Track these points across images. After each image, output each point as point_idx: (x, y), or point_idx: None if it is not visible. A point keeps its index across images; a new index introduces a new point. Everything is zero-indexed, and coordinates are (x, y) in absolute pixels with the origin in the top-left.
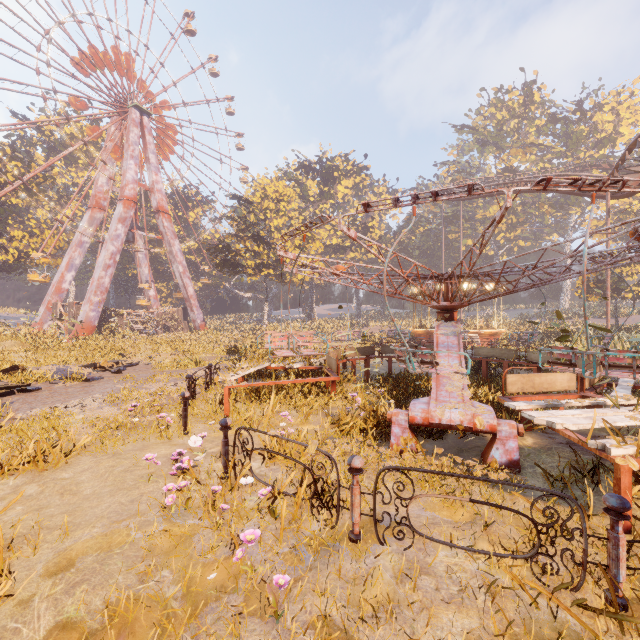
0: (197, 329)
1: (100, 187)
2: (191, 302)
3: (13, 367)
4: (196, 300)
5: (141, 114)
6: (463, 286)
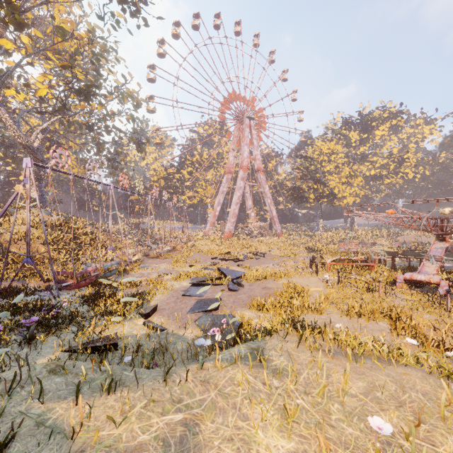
0: (277, 235)
1: (230, 162)
2: (274, 220)
3: (229, 252)
4: (277, 218)
5: (249, 120)
6: None
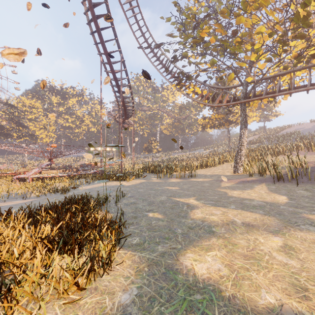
0: None
1: None
2: None
3: None
4: None
5: None
6: (99, 148)
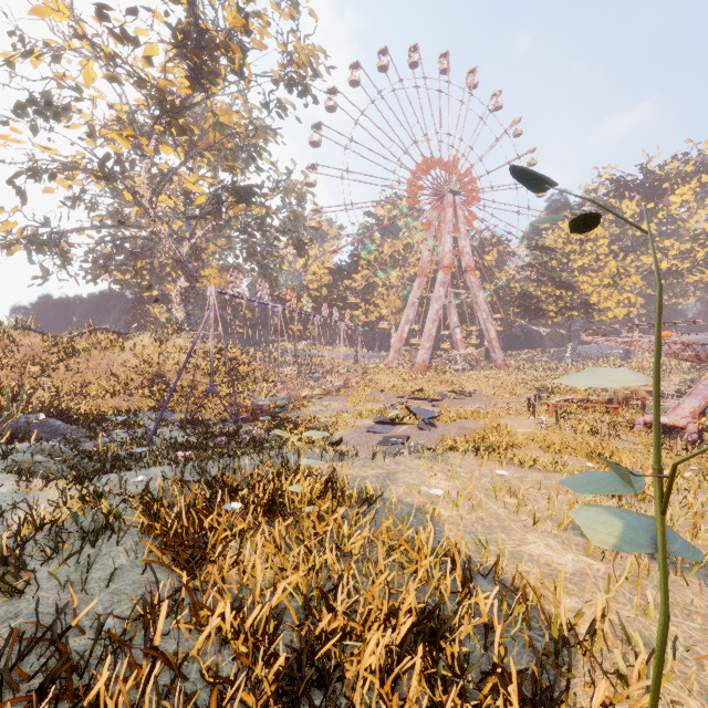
0: (498, 368)
1: (424, 259)
2: (493, 344)
3: (421, 389)
4: (497, 342)
5: (453, 195)
6: None
